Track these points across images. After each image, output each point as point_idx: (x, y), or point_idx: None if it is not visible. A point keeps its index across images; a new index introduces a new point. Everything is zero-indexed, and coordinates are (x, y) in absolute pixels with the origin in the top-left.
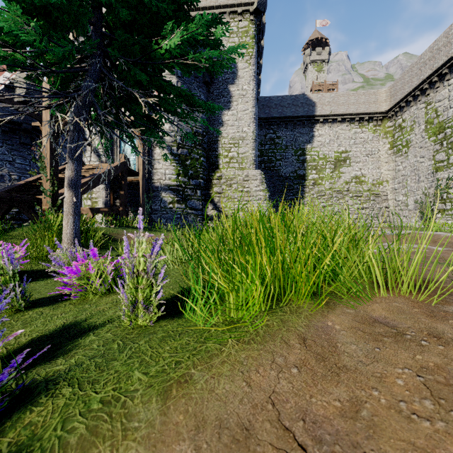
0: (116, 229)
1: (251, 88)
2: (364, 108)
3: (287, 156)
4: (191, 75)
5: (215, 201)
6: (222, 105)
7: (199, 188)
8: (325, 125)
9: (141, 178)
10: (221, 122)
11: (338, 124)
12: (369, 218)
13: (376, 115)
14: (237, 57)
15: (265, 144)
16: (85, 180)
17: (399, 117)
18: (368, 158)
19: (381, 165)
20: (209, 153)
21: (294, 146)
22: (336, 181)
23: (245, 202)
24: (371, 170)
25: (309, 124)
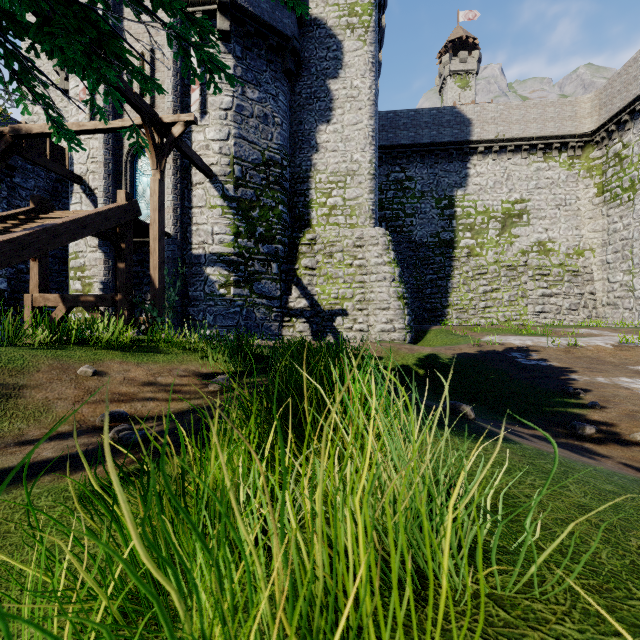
0: (31, 354)
1: (367, 84)
2: (553, 128)
3: (424, 209)
4: (260, 57)
5: (304, 282)
6: (316, 114)
7: (275, 260)
8: (488, 158)
9: (155, 237)
10: (315, 144)
11: (509, 155)
12: (563, 311)
13: (574, 139)
14: (342, 31)
15: (386, 190)
16: (14, 236)
17: (616, 140)
18: (559, 211)
19: (582, 222)
20: (293, 200)
21: (434, 192)
22: (505, 250)
23: (358, 284)
24: (565, 232)
25: (460, 155)
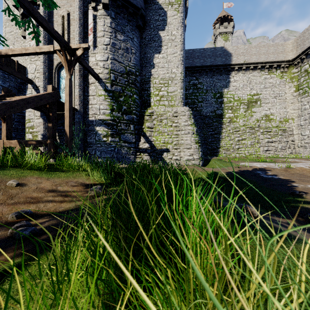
0: None
1: (179, 33)
2: (273, 57)
3: (207, 99)
4: (124, 18)
5: (147, 135)
6: (153, 49)
7: (132, 123)
8: (240, 72)
9: (67, 109)
10: (153, 64)
11: (250, 71)
12: (278, 150)
13: (284, 63)
14: (167, 6)
15: (189, 89)
16: None
17: (305, 63)
18: (276, 99)
19: (287, 105)
20: (141, 93)
21: (213, 90)
22: (249, 119)
23: (175, 135)
24: (279, 110)
25: (226, 71)
